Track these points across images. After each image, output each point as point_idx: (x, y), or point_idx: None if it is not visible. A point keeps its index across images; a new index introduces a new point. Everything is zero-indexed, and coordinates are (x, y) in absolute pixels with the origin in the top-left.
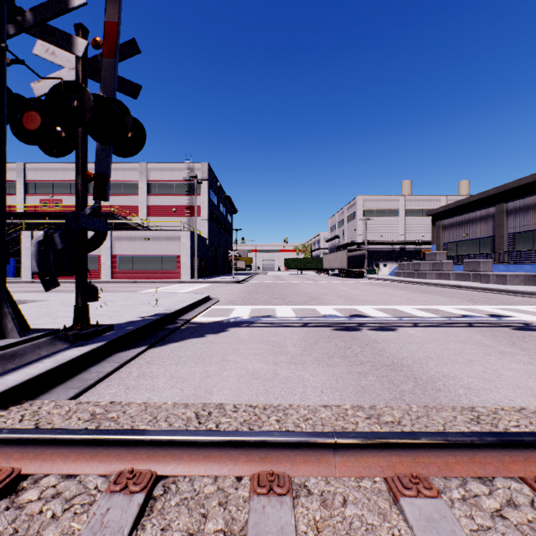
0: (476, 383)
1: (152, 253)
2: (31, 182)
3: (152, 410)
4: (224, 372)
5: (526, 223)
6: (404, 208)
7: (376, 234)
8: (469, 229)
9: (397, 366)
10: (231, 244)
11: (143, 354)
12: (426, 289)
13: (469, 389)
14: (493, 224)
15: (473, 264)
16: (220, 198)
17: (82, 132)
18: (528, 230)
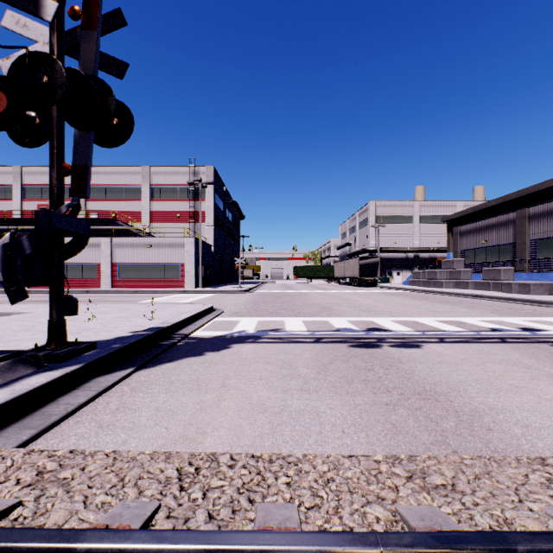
0: (532, 419)
1: (155, 261)
2: (28, 187)
3: (120, 466)
4: (222, 402)
5: (550, 228)
6: (418, 214)
7: (389, 241)
8: (488, 235)
9: (431, 394)
10: (238, 252)
11: (129, 378)
12: (445, 299)
13: (527, 428)
14: (514, 230)
15: (493, 272)
16: (226, 204)
17: (57, 117)
18: (552, 236)
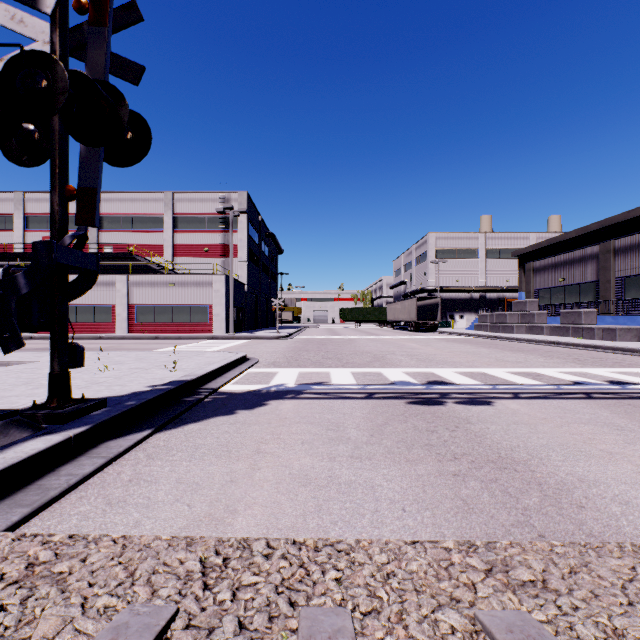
0: (633, 494)
1: (179, 302)
2: (31, 216)
3: (130, 555)
4: (256, 473)
5: (639, 264)
6: (484, 247)
7: (451, 279)
8: (566, 272)
9: (507, 462)
10: (275, 292)
11: (145, 442)
12: (516, 346)
13: (627, 505)
14: (597, 266)
15: (573, 315)
16: (262, 236)
17: (60, 130)
18: None
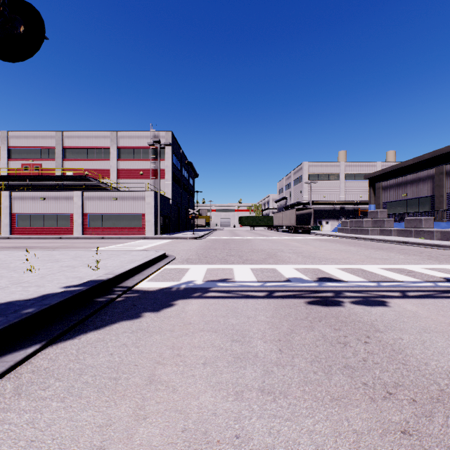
0: None
1: (120, 211)
2: (13, 149)
3: None
4: (139, 427)
5: None
6: (343, 172)
7: (319, 195)
8: (408, 189)
9: None
10: (193, 204)
11: (27, 362)
12: (375, 245)
13: None
14: (432, 184)
15: (415, 221)
16: (183, 164)
17: None
18: None
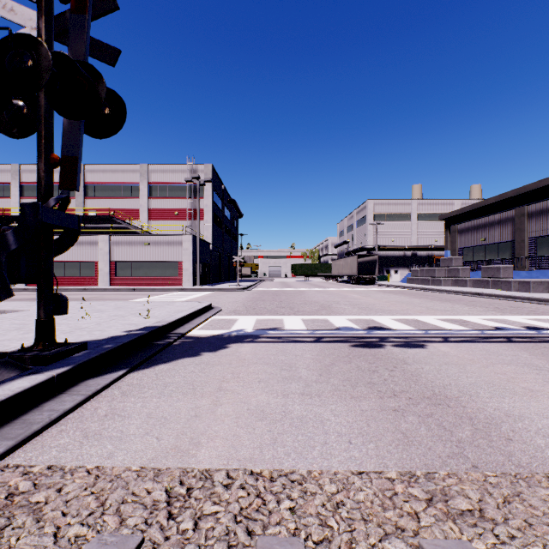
0: None
1: (153, 258)
2: (26, 185)
3: (102, 486)
4: (218, 408)
5: None
6: (416, 212)
7: (387, 239)
8: (487, 233)
9: (441, 399)
10: (236, 250)
11: (120, 381)
12: (444, 297)
13: None
14: (513, 227)
15: (492, 270)
16: (225, 202)
17: (45, 105)
18: None
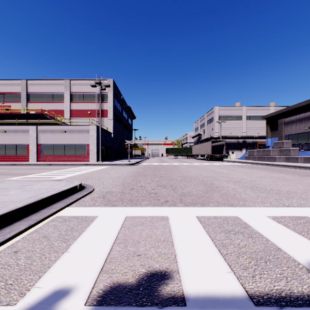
0: None
1: (68, 142)
2: None
3: None
4: None
5: None
6: (245, 114)
7: (227, 131)
8: None
9: None
10: (131, 139)
11: None
12: (299, 171)
13: None
14: None
15: None
16: (123, 107)
17: None
18: None
